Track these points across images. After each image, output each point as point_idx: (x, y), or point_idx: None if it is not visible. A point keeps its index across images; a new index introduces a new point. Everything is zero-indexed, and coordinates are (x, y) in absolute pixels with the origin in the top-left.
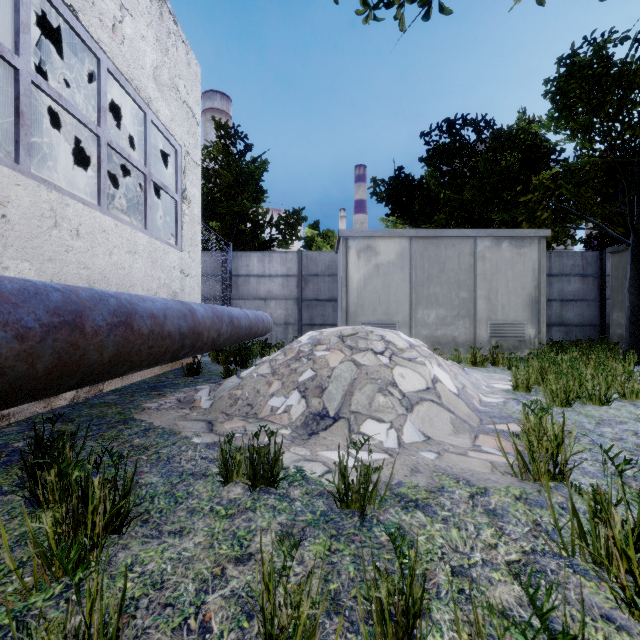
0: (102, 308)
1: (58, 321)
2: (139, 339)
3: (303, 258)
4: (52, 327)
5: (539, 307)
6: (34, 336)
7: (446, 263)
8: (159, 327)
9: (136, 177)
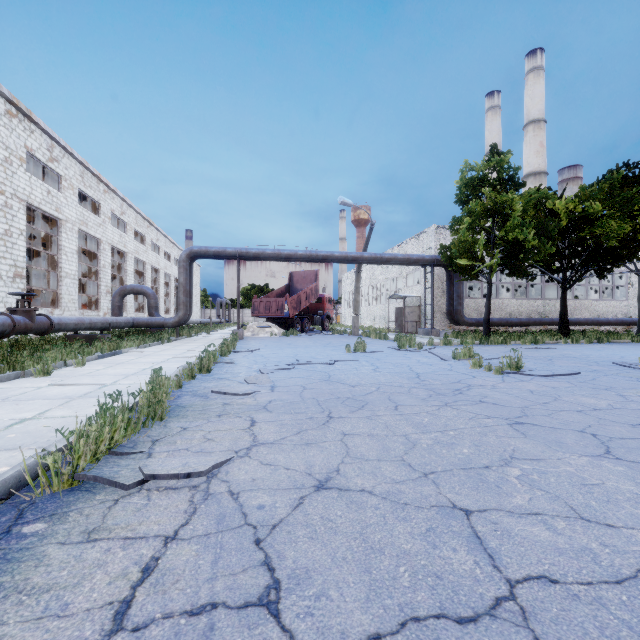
0: (595, 320)
1: (592, 321)
2: (599, 322)
3: None
4: (591, 321)
5: None
6: (590, 322)
7: None
8: (601, 321)
9: (615, 276)
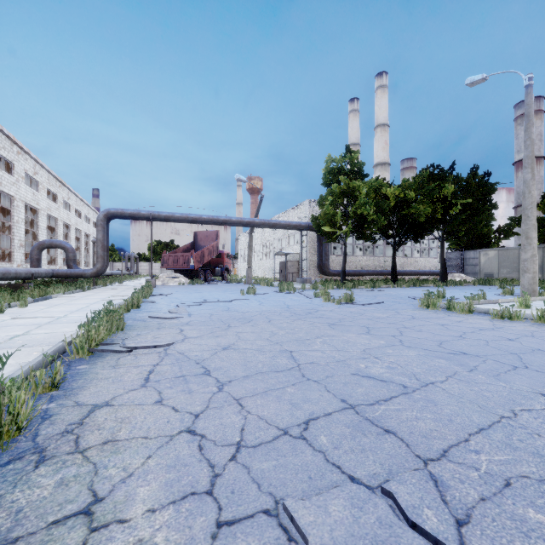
0: (416, 271)
1: (414, 272)
2: (419, 273)
3: None
4: (414, 272)
5: (542, 268)
6: (413, 273)
7: (509, 256)
8: (420, 273)
9: (431, 241)
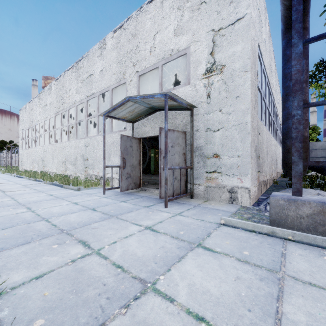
0: None
1: None
2: None
3: (310, 144)
4: None
5: None
6: None
7: None
8: None
9: None
